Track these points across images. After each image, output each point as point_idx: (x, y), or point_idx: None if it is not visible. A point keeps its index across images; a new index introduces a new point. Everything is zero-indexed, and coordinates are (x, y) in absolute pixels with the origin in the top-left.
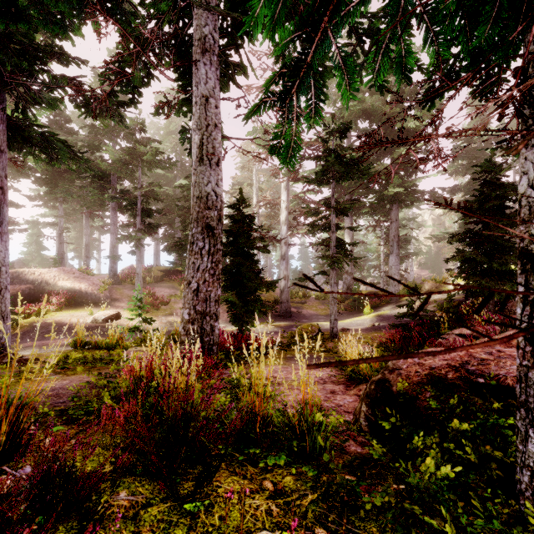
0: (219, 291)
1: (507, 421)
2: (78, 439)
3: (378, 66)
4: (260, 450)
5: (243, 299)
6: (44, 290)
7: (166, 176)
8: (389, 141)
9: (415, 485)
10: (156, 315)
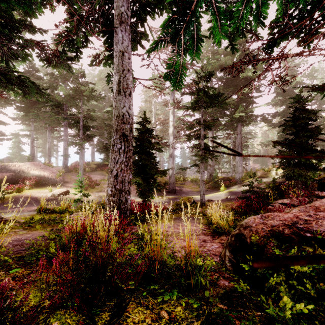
0: (130, 176)
1: None
2: (20, 284)
3: (242, 13)
4: (158, 287)
5: (146, 181)
6: (21, 176)
7: (98, 106)
8: (255, 59)
9: (274, 316)
10: (92, 192)
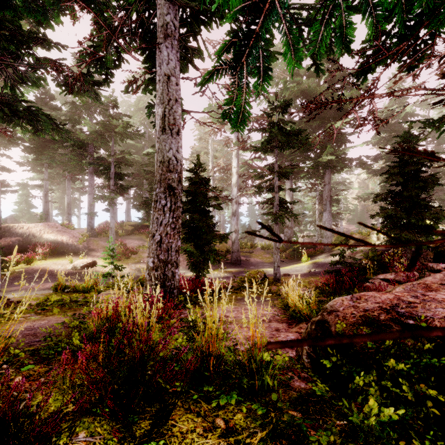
0: (179, 242)
1: (439, 361)
2: (38, 383)
3: (321, 36)
4: (213, 388)
5: (200, 249)
6: (31, 242)
7: (136, 146)
8: (334, 100)
9: (358, 425)
10: (127, 263)
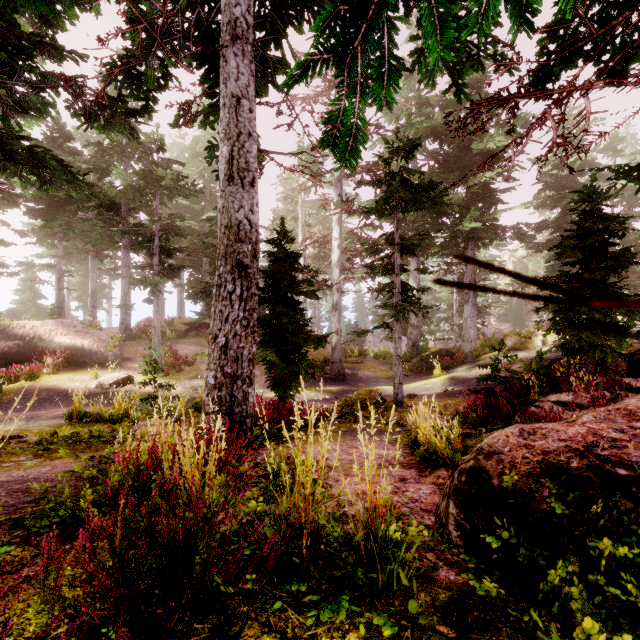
0: (253, 348)
1: None
2: None
3: (487, 1)
4: (308, 587)
5: (285, 358)
6: (37, 348)
7: (191, 208)
8: (521, 93)
9: None
10: (178, 379)
